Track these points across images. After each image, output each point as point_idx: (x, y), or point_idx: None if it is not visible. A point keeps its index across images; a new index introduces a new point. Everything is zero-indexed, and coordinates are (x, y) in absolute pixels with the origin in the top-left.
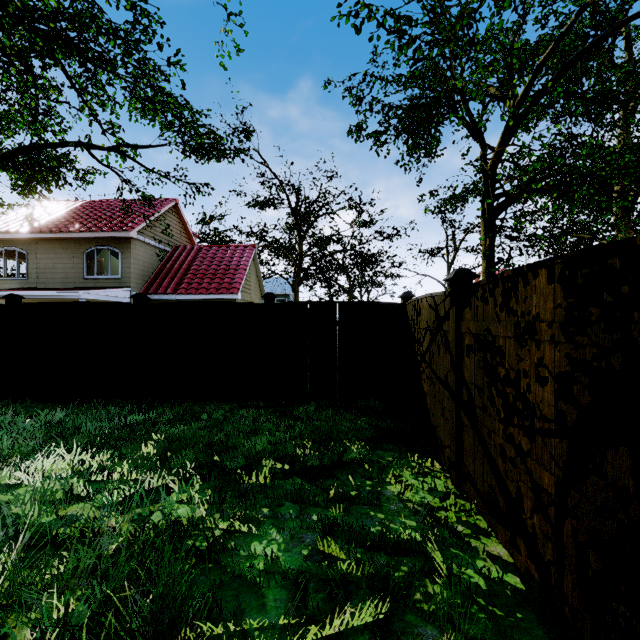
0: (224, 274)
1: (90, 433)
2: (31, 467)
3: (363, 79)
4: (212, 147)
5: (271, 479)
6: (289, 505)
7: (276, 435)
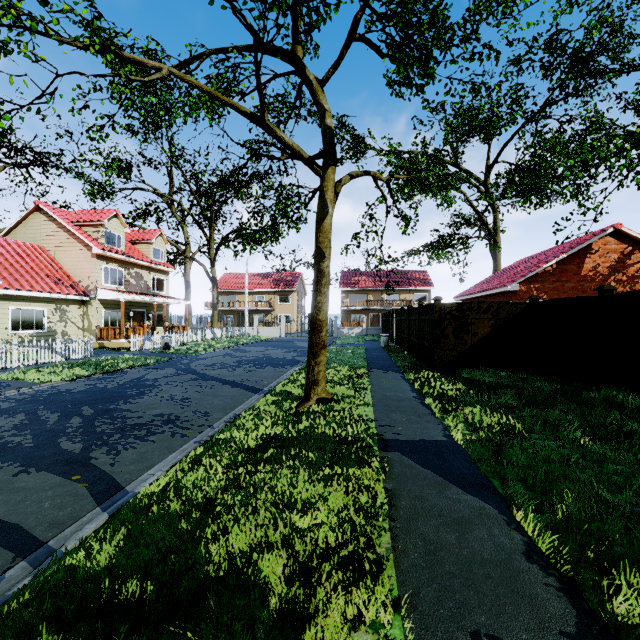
0: None
1: None
2: None
3: None
4: None
5: None
6: None
7: None
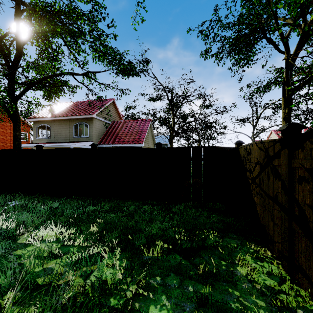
0: (136, 134)
1: (68, 215)
2: (37, 234)
3: (209, 24)
4: (129, 70)
5: (161, 254)
6: (173, 276)
7: (163, 224)
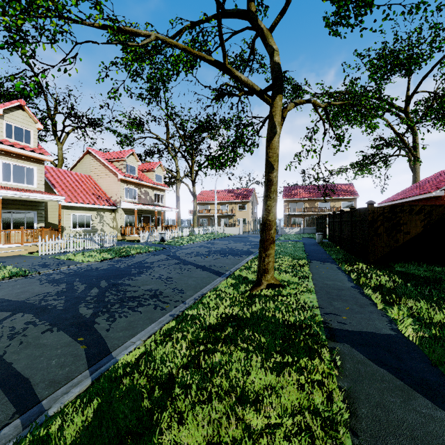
0: None
1: None
2: None
3: None
4: None
5: None
6: None
7: None
